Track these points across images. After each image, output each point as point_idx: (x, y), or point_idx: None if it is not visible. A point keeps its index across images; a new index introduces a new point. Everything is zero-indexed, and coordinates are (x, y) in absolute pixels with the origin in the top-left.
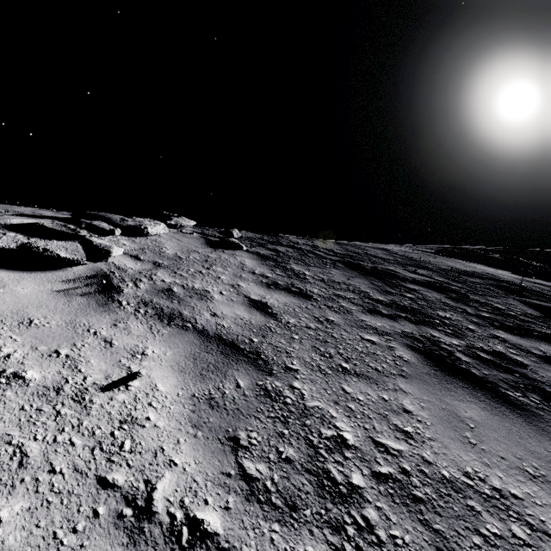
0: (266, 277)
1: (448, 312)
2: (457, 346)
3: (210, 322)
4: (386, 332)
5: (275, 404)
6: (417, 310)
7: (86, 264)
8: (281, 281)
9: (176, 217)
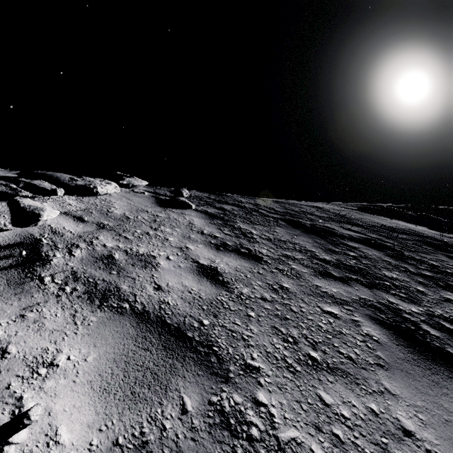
0: (215, 237)
1: (393, 272)
2: (419, 315)
3: (152, 299)
4: (344, 301)
5: (236, 443)
6: (364, 270)
7: (13, 229)
8: (230, 241)
9: (129, 177)
